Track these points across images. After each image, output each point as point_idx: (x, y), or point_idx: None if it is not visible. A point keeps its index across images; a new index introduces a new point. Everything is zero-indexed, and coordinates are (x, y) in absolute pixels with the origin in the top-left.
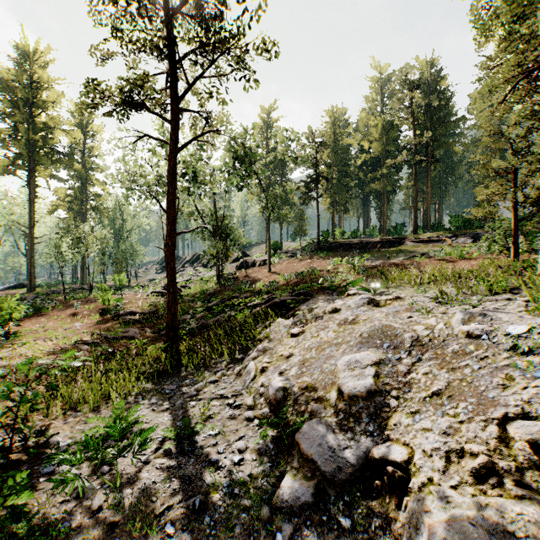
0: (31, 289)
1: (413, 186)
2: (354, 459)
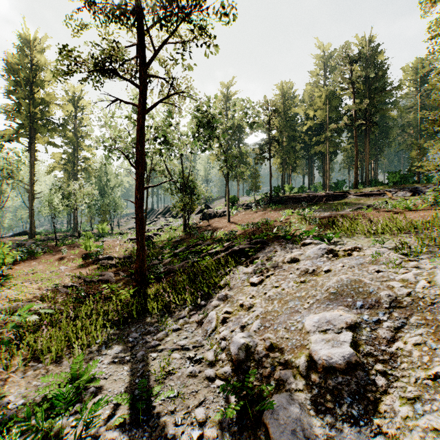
0: (31, 236)
1: (352, 147)
2: None
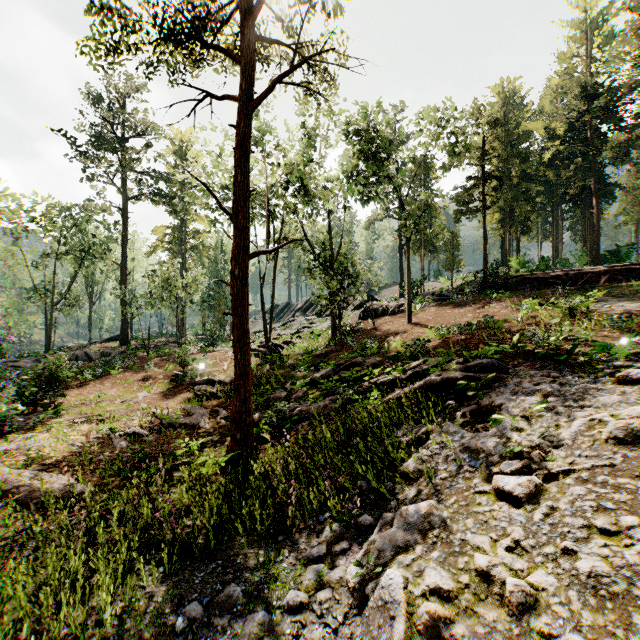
0: (124, 342)
1: None
2: None
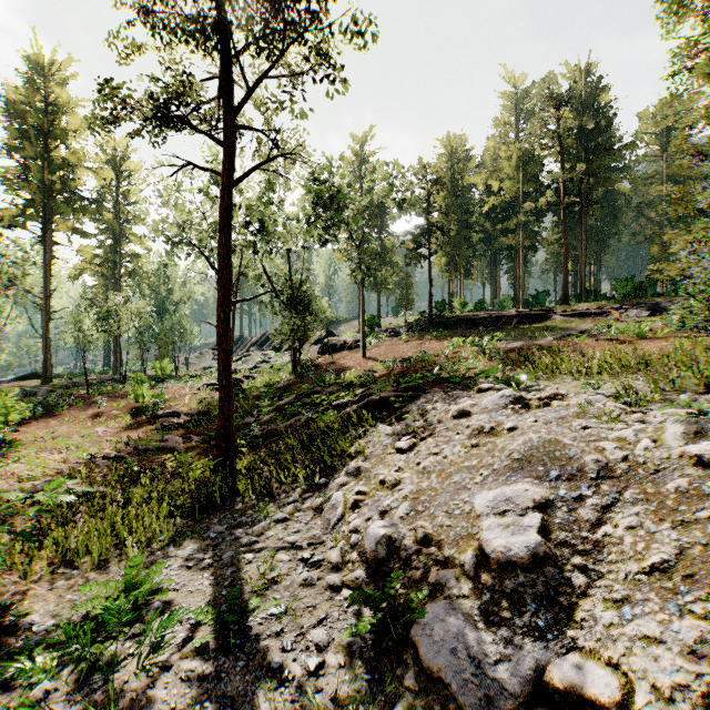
0: (46, 381)
1: (560, 240)
2: (516, 682)
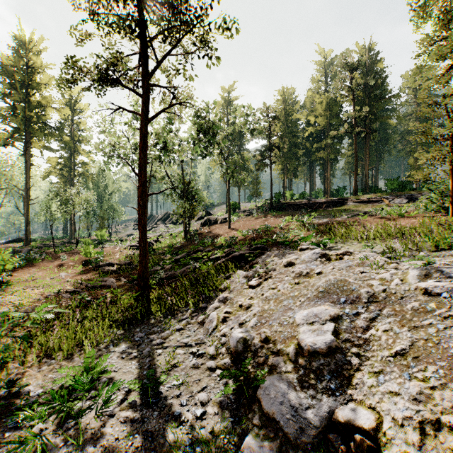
0: (27, 243)
1: (353, 154)
2: (317, 420)
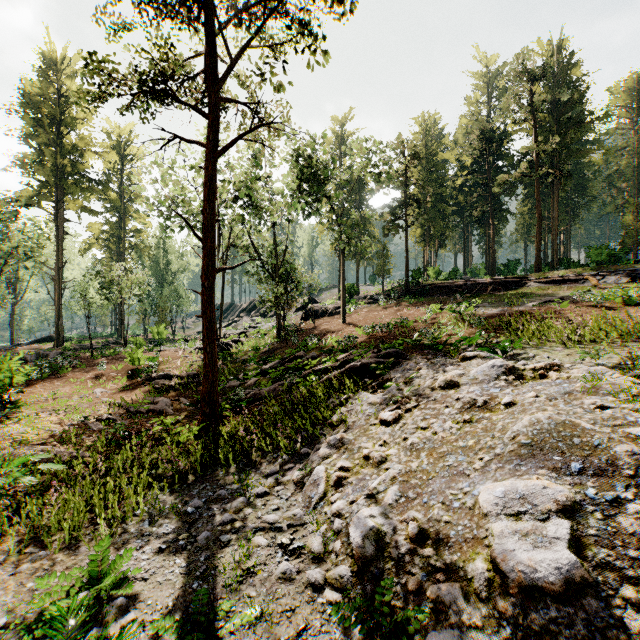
0: (58, 344)
1: (531, 211)
2: None
